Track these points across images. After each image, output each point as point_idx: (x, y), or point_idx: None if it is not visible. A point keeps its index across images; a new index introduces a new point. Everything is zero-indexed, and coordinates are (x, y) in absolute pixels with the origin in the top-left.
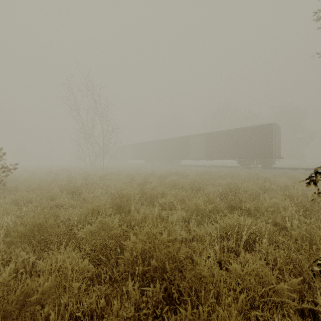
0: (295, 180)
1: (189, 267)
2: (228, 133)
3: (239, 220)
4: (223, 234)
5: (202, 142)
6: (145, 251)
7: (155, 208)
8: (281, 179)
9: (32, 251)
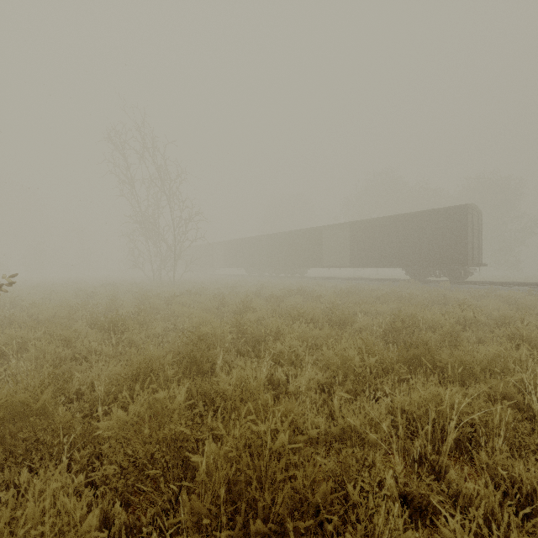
0: (520, 306)
1: None
2: (389, 221)
3: (436, 394)
4: (403, 422)
5: (345, 237)
6: (238, 485)
7: (263, 362)
8: (490, 304)
9: None
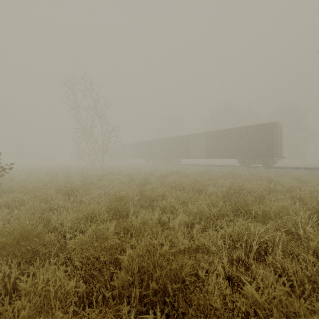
0: (301, 181)
1: (197, 295)
2: (229, 132)
3: (248, 227)
4: (230, 242)
5: (203, 141)
6: (143, 268)
7: (155, 211)
8: (285, 179)
9: (15, 265)
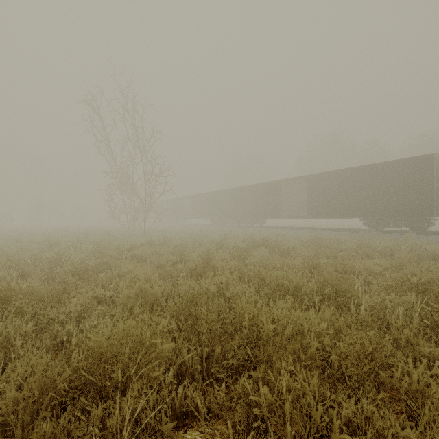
0: None
1: None
2: (347, 174)
3: None
4: None
5: (300, 190)
6: None
7: None
8: None
9: None
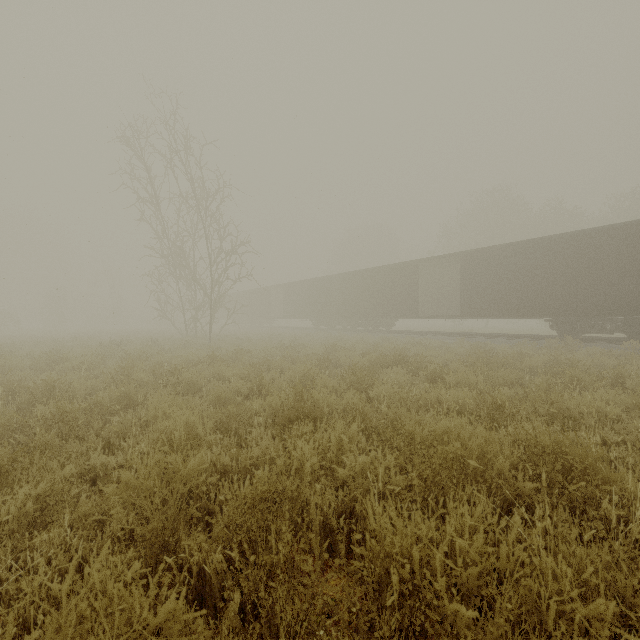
0: None
1: None
2: (525, 249)
3: None
4: None
5: (449, 276)
6: None
7: None
8: None
9: None
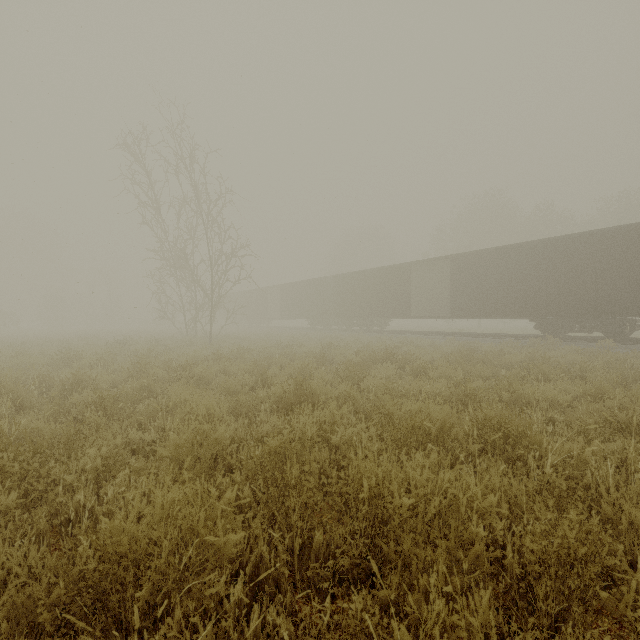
0: None
1: None
2: (511, 253)
3: None
4: None
5: (441, 277)
6: None
7: None
8: None
9: None
